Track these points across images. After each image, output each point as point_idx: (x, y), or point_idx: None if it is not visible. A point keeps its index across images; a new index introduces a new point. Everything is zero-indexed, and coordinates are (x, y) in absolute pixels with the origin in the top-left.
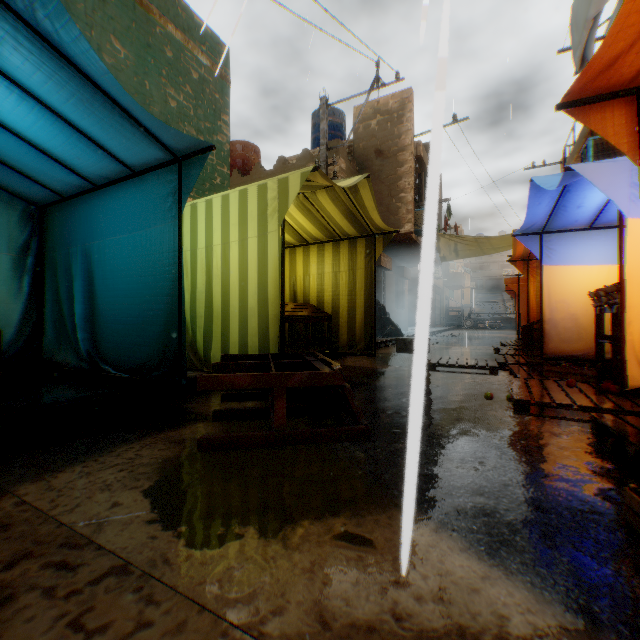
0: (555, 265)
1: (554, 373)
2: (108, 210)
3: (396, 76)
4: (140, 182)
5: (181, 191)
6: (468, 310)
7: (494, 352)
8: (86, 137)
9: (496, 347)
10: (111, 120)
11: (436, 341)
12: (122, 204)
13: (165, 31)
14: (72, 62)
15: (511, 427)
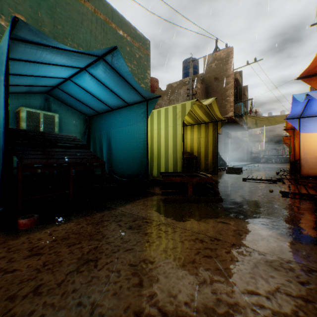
0: (306, 133)
1: (303, 182)
2: (117, 118)
3: (226, 45)
4: (130, 108)
5: (147, 112)
6: (262, 153)
7: (276, 174)
8: (116, 95)
9: (277, 172)
10: (127, 90)
11: (245, 169)
12: (123, 116)
13: (126, 40)
14: (120, 74)
15: (279, 201)
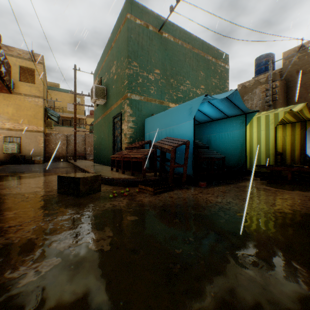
0: None
1: None
2: (217, 126)
3: None
4: (229, 119)
5: (246, 122)
6: None
7: None
8: (221, 112)
9: None
10: (233, 109)
11: None
12: (222, 125)
13: (211, 61)
14: (231, 101)
15: None
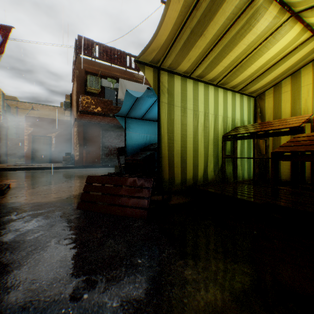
0: None
1: None
2: None
3: None
4: None
5: None
6: None
7: None
8: None
9: None
10: None
11: None
12: None
13: None
14: None
15: None
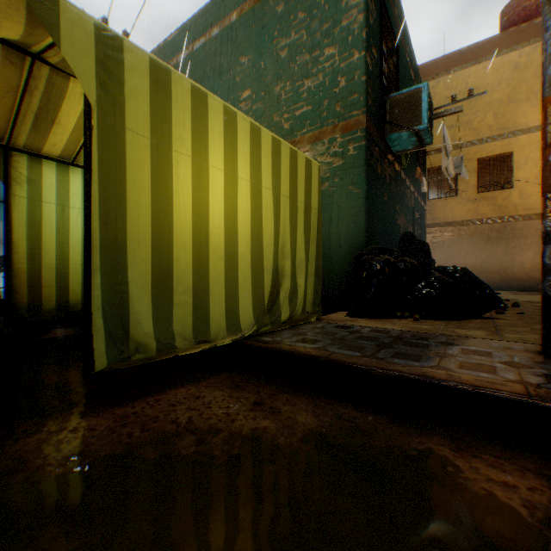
0: None
1: None
2: None
3: None
4: None
5: None
6: None
7: None
8: None
9: None
10: None
11: None
12: None
13: None
14: None
15: None
